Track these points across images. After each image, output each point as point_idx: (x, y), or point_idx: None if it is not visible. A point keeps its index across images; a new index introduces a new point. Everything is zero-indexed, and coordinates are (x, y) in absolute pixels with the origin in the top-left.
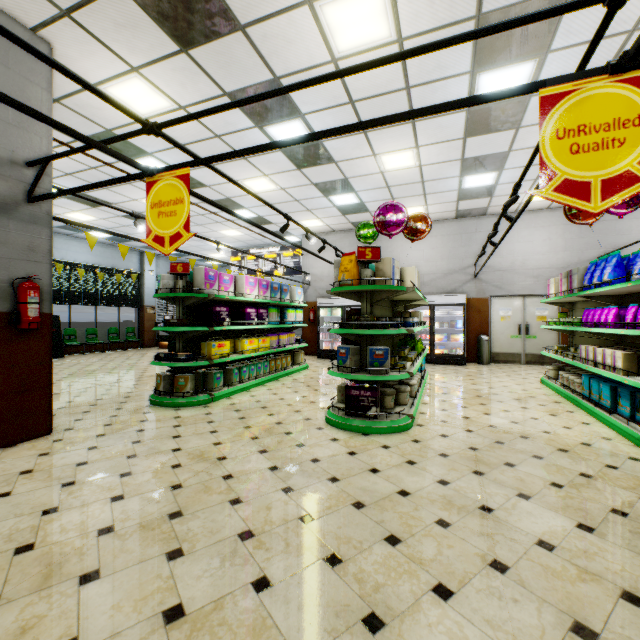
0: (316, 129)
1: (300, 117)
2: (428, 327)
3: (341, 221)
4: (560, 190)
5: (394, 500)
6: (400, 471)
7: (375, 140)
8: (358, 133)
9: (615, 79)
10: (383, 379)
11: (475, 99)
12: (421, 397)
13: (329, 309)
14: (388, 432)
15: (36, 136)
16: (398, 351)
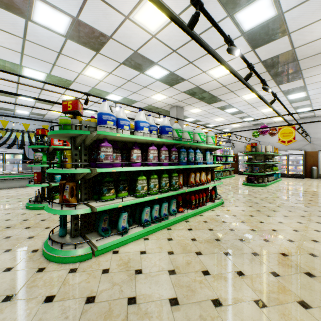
0: (239, 109)
1: (234, 108)
2: (286, 163)
3: (247, 124)
4: (281, 142)
5: (256, 191)
6: (258, 189)
7: (258, 108)
8: (252, 108)
9: (289, 126)
10: (257, 174)
11: (268, 127)
12: (273, 183)
13: (242, 156)
14: (258, 186)
15: (182, 126)
16: (264, 169)
